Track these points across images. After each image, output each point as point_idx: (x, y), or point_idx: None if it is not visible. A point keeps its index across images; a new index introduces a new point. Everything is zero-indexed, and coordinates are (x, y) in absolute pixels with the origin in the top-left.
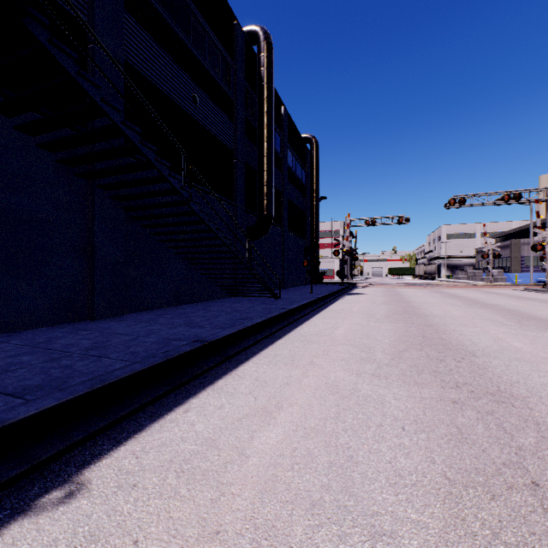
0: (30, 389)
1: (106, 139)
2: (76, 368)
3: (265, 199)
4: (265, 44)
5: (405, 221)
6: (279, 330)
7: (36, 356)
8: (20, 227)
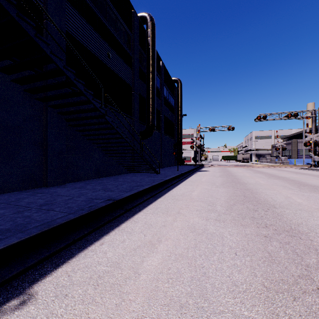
0: (2, 231)
1: (54, 77)
2: (33, 217)
3: (150, 115)
4: (151, 23)
5: (232, 128)
6: (159, 193)
7: (8, 210)
8: (1, 130)
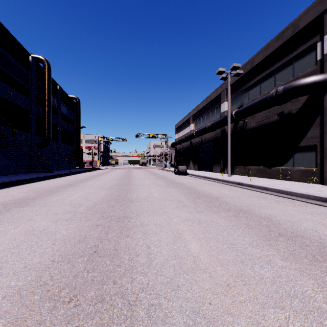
0: None
1: None
2: None
3: (46, 132)
4: (47, 66)
5: (125, 140)
6: (47, 179)
7: None
8: None
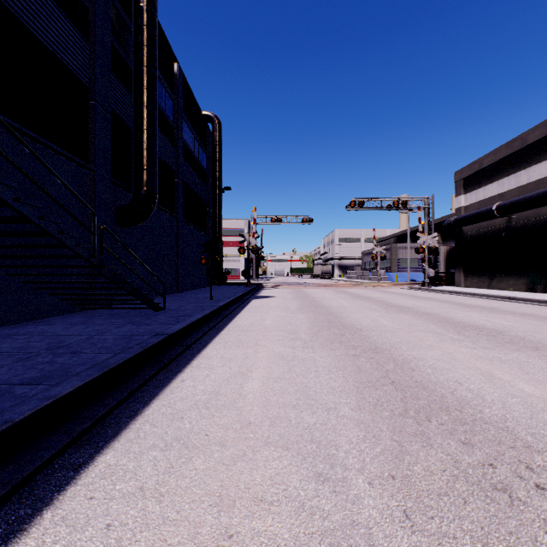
0: None
1: None
2: None
3: (144, 169)
4: None
5: (309, 221)
6: (127, 399)
7: None
8: None
